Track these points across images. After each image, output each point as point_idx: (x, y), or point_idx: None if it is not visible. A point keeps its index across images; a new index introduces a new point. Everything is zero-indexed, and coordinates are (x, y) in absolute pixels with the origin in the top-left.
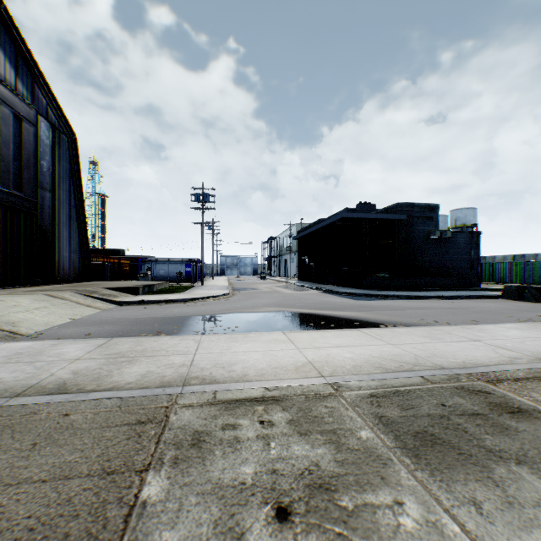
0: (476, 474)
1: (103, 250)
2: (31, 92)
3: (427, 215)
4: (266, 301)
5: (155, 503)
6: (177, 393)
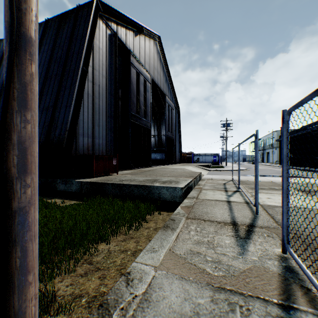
0: None
1: None
2: (172, 99)
3: None
4: (269, 172)
5: None
6: (272, 181)
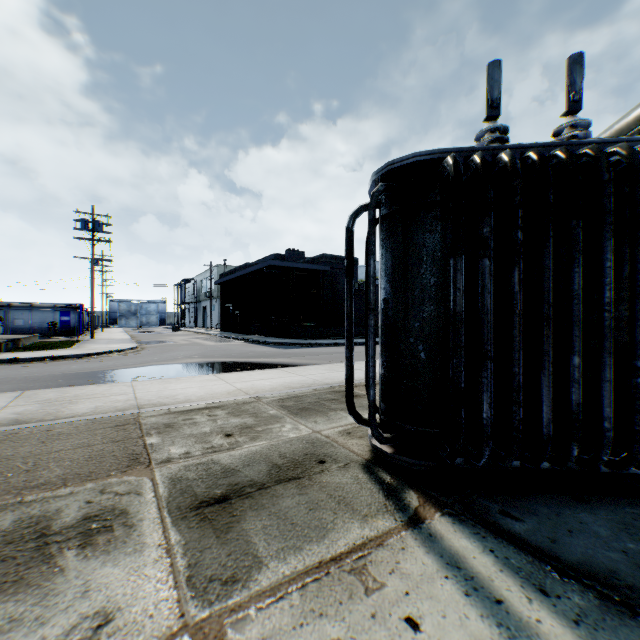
0: (321, 415)
1: None
2: None
3: None
4: (187, 353)
5: (158, 443)
6: (138, 412)
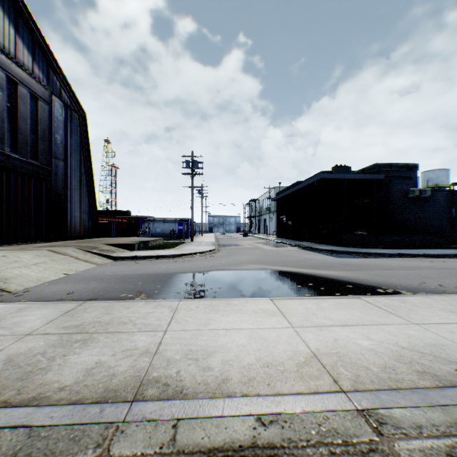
0: None
1: (113, 212)
2: (46, 75)
3: (405, 174)
4: (249, 257)
5: None
6: (119, 421)
